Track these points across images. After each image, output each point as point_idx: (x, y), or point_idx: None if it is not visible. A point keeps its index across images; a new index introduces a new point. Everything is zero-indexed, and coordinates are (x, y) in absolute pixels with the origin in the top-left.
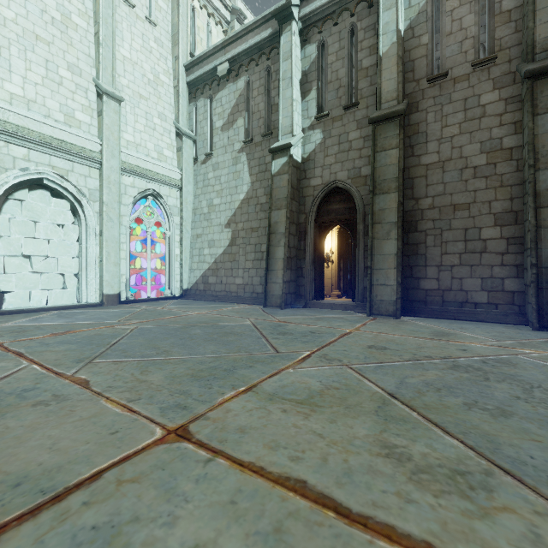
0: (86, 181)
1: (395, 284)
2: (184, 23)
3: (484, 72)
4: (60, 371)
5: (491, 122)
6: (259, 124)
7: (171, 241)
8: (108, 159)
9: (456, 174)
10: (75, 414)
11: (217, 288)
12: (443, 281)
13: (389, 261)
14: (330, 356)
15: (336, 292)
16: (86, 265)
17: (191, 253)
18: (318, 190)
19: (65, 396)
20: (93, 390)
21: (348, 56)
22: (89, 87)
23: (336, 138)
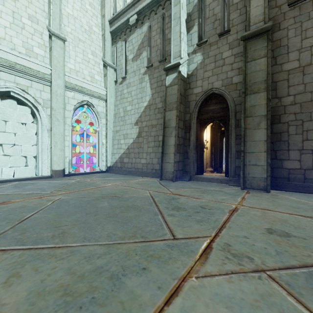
0: (41, 94)
1: (265, 164)
2: None
3: None
4: None
5: None
6: (157, 54)
7: (100, 134)
8: (55, 79)
9: None
10: None
11: (129, 166)
12: (304, 162)
13: (259, 146)
14: (235, 248)
15: (210, 169)
16: (41, 150)
17: (113, 143)
18: (199, 96)
19: None
20: None
21: None
22: (43, 32)
23: (213, 57)
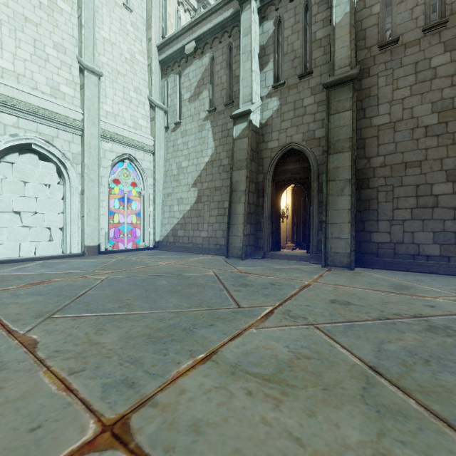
0: (70, 146)
1: (349, 237)
2: (157, 9)
3: (435, 36)
4: (14, 328)
5: (442, 83)
6: (222, 95)
7: (145, 199)
8: (89, 127)
9: (407, 133)
10: (1, 394)
11: (184, 241)
12: (394, 234)
13: (343, 216)
14: (294, 313)
15: (291, 244)
16: (69, 220)
17: (162, 210)
18: (275, 152)
19: (4, 363)
20: (38, 355)
21: (303, 29)
22: (73, 64)
23: (292, 104)
